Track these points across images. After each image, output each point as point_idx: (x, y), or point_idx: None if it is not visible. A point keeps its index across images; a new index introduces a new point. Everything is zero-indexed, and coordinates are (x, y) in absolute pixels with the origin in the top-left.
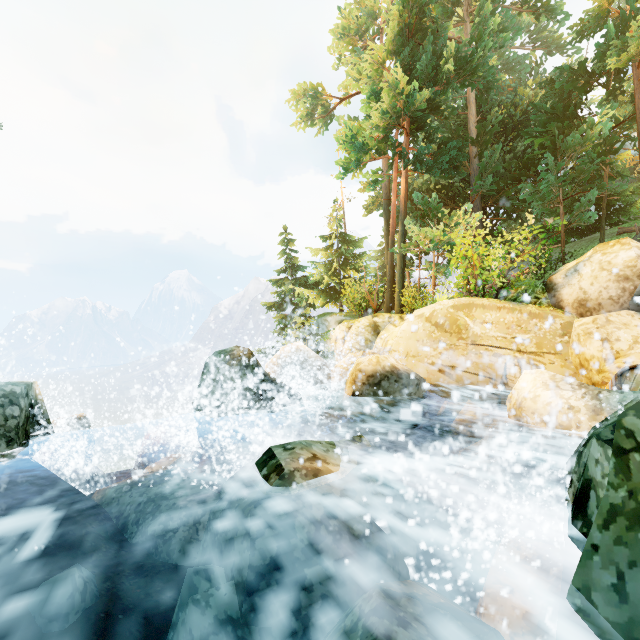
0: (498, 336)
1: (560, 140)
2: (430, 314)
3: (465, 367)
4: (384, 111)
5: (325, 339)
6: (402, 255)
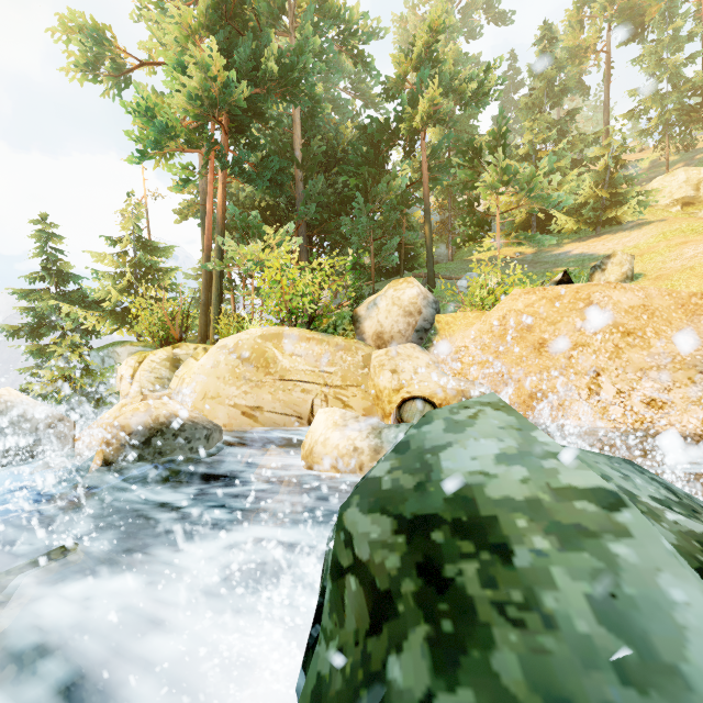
0: (307, 370)
1: (371, 184)
2: (235, 345)
3: (272, 407)
4: (193, 92)
5: (104, 378)
6: (219, 274)
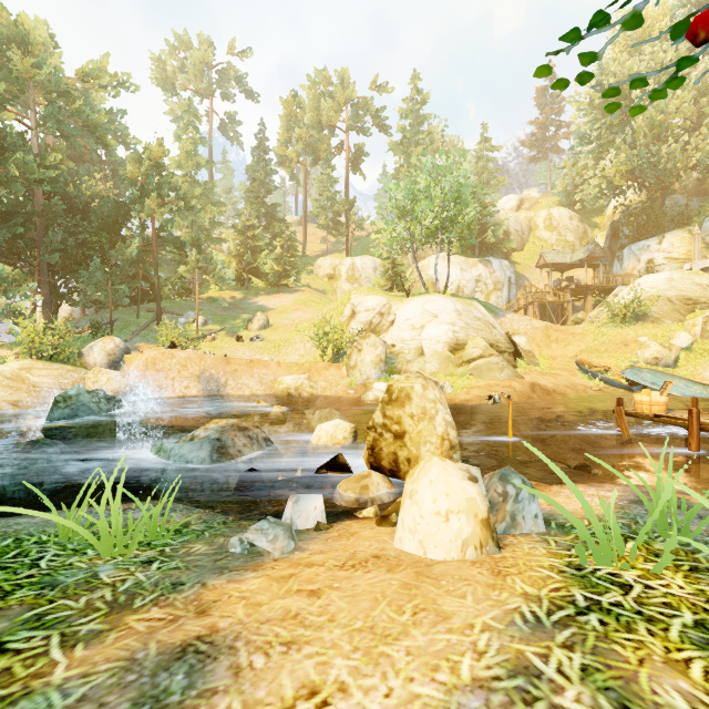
0: (50, 381)
1: (109, 246)
2: (2, 370)
3: (29, 400)
4: None
5: None
6: None
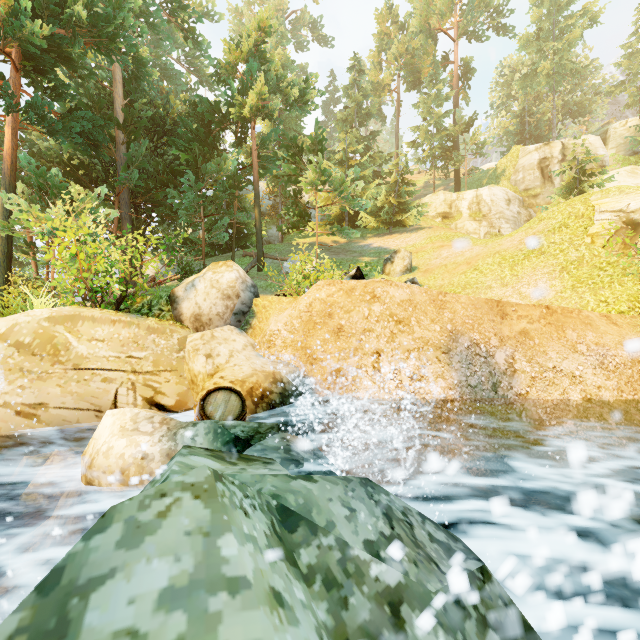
0: (111, 356)
1: (202, 161)
2: (8, 329)
3: (61, 402)
4: None
5: None
6: (6, 236)
